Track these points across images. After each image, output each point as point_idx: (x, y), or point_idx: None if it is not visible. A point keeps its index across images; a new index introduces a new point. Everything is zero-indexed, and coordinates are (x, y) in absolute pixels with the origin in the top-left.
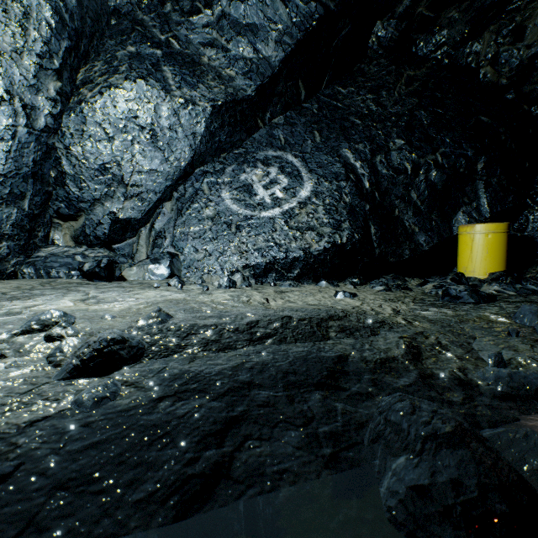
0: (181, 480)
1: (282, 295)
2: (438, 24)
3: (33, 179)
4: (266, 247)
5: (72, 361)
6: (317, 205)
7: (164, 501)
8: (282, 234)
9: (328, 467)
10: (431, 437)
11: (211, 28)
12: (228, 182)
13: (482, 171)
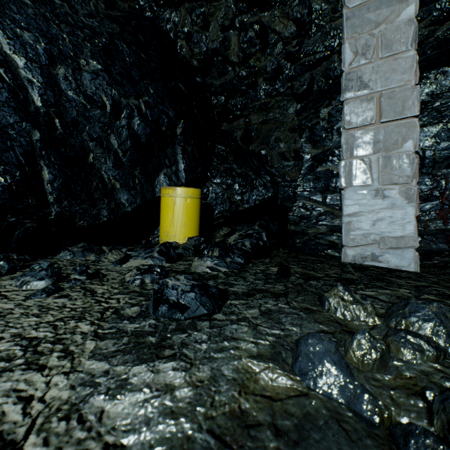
0: None
1: None
2: None
3: None
4: None
5: None
6: None
7: None
8: None
9: None
10: None
11: None
12: None
13: (181, 137)
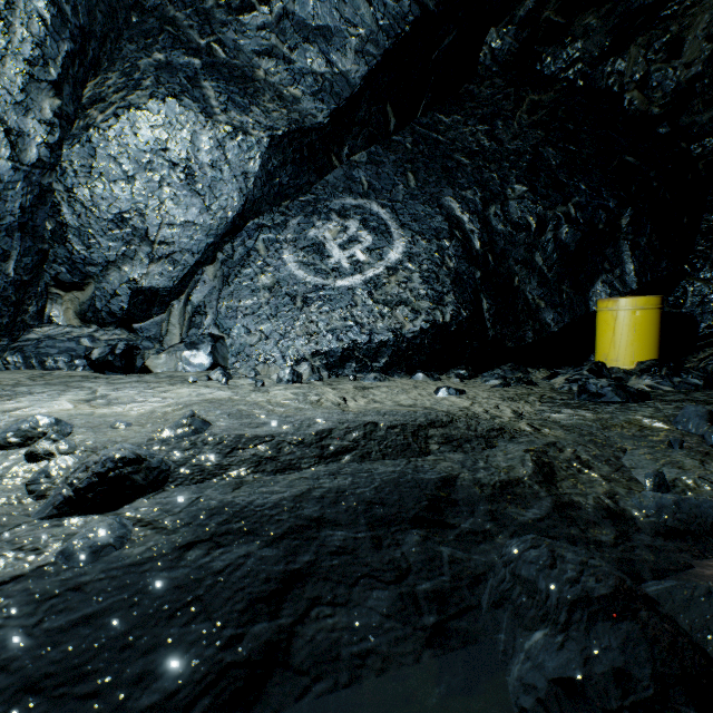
0: (215, 672)
1: (364, 392)
2: (570, 34)
3: (20, 233)
4: (342, 327)
5: (62, 491)
6: (411, 271)
7: (188, 707)
8: (364, 309)
9: (431, 645)
10: (581, 603)
11: (269, 31)
12: (291, 240)
13: (628, 228)
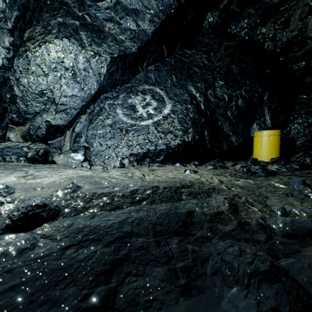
0: None
1: (153, 172)
2: (242, 16)
3: None
4: (143, 143)
5: (5, 221)
6: (174, 118)
7: None
8: (153, 135)
9: (183, 295)
10: (254, 274)
11: (110, 10)
12: (120, 104)
13: (267, 101)
